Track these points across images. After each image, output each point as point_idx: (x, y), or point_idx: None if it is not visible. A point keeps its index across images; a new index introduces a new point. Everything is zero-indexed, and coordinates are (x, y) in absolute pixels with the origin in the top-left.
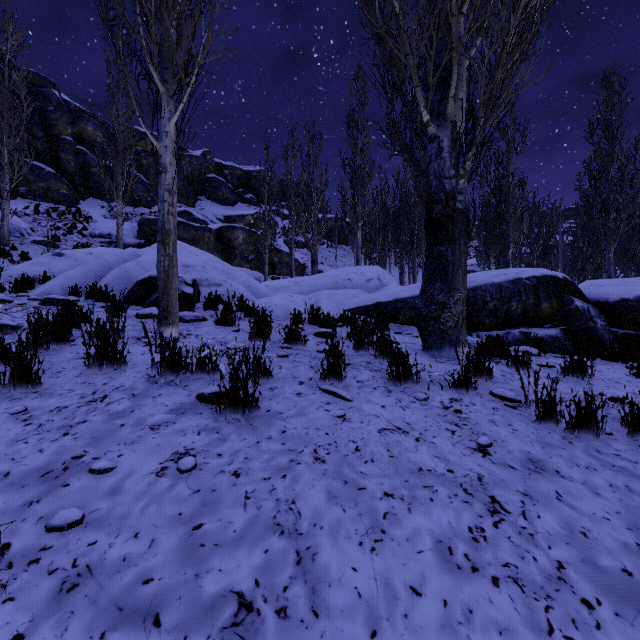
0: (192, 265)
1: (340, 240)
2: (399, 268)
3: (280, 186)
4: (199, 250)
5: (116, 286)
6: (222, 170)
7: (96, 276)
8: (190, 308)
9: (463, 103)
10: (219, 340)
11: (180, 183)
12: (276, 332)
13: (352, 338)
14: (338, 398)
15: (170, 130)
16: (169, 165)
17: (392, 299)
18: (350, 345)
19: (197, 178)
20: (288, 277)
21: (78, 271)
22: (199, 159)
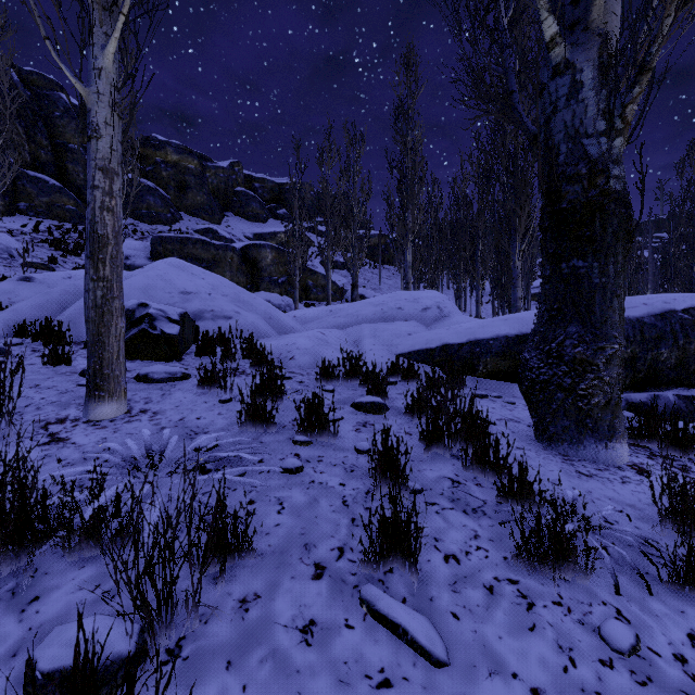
0: (194, 291)
1: (384, 260)
2: (455, 291)
3: (317, 200)
4: (207, 272)
5: (82, 322)
6: (252, 183)
7: (59, 308)
8: (174, 355)
9: (618, 3)
10: (188, 424)
11: (204, 197)
12: (291, 401)
13: (415, 415)
14: (408, 648)
15: (105, 66)
16: (104, 125)
17: (466, 340)
18: (413, 430)
19: (224, 192)
20: (324, 303)
21: (33, 301)
22: (226, 171)
